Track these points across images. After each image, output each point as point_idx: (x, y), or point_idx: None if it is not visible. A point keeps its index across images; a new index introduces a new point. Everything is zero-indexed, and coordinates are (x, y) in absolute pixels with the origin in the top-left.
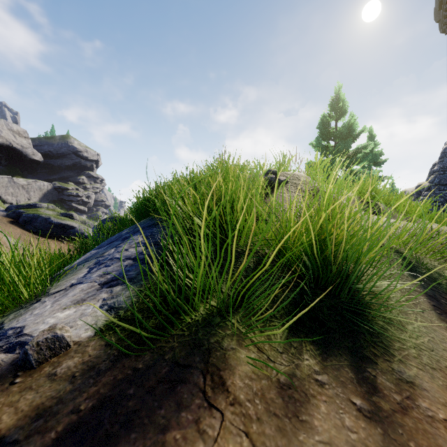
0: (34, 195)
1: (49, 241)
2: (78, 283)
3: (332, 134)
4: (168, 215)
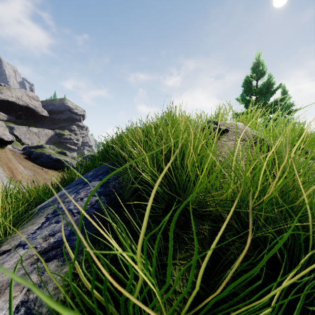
0: (42, 139)
1: (50, 171)
2: (22, 245)
3: (254, 91)
4: (124, 161)
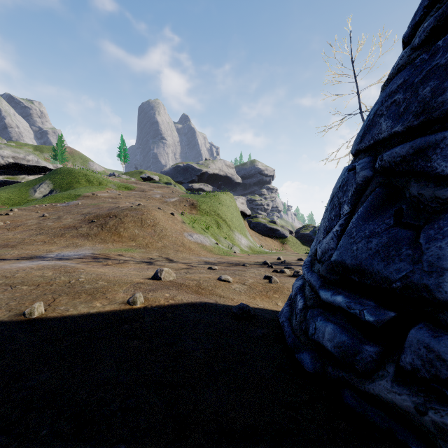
0: None
1: (267, 238)
2: None
3: None
4: None
